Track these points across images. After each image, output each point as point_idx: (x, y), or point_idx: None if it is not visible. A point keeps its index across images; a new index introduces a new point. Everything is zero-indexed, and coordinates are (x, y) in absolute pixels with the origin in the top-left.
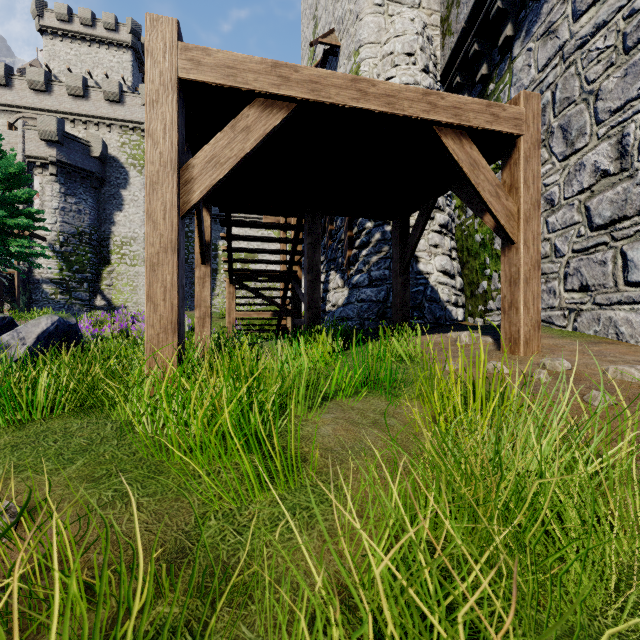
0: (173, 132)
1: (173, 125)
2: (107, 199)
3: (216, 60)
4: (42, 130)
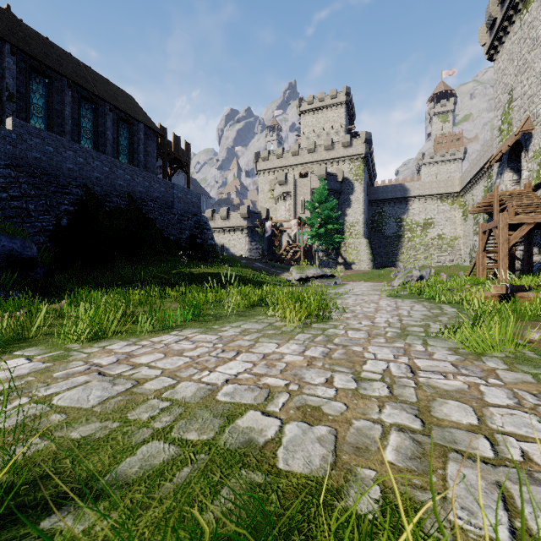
0: (506, 234)
1: (506, 233)
2: (342, 202)
3: (516, 218)
4: (319, 175)
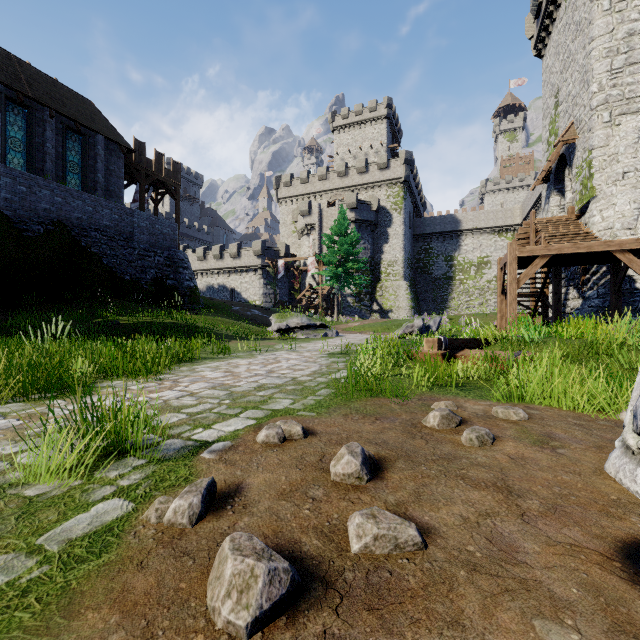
0: (515, 270)
1: (515, 269)
2: (378, 237)
3: (527, 250)
4: (348, 203)
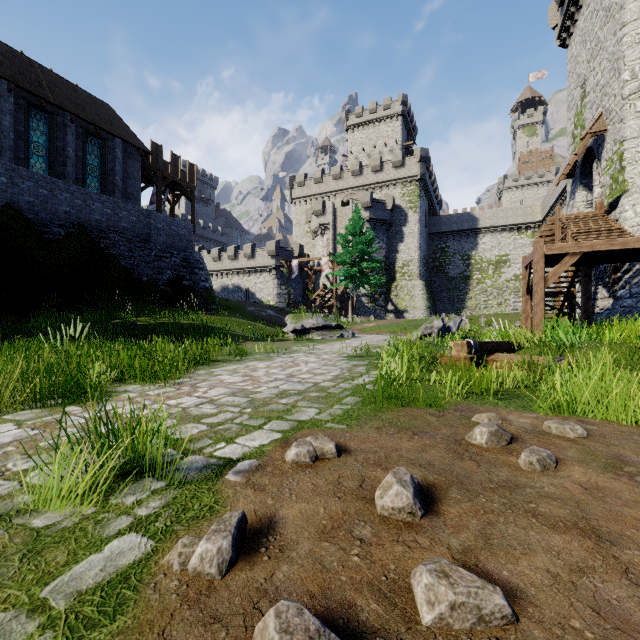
0: (543, 269)
1: (543, 267)
2: (393, 236)
3: (556, 247)
4: (362, 202)
